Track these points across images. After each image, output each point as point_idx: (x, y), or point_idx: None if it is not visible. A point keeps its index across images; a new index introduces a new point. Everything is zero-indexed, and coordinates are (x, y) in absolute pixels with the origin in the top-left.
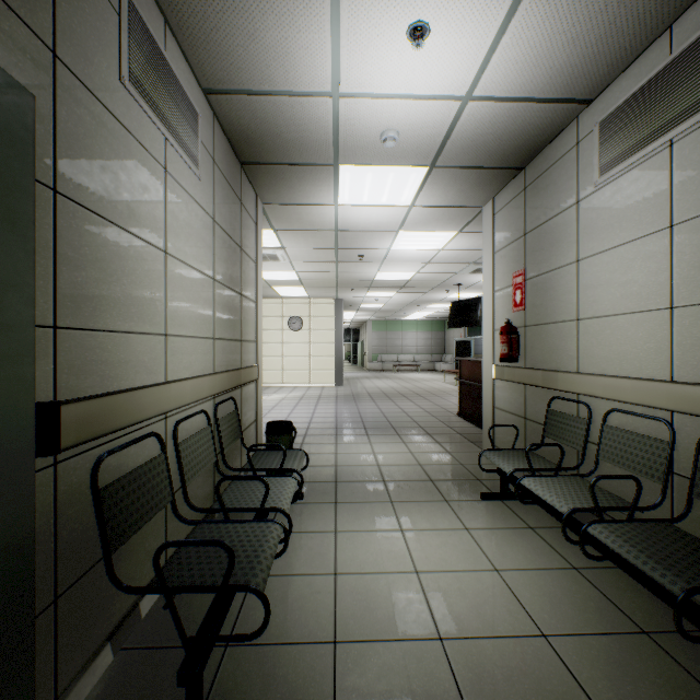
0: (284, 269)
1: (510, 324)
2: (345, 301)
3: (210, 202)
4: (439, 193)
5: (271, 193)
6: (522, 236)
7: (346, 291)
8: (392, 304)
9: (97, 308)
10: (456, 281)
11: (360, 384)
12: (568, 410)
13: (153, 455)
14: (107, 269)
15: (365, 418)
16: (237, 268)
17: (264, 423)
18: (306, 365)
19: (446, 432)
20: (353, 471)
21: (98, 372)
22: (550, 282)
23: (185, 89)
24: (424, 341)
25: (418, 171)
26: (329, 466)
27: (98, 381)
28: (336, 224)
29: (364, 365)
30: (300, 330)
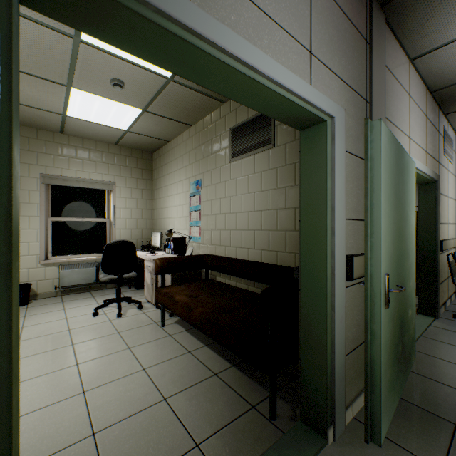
0: None
1: None
2: None
3: (453, 170)
4: None
5: None
6: None
7: None
8: None
9: (441, 218)
10: None
11: None
12: None
13: (446, 261)
14: (441, 207)
15: None
16: None
17: None
18: None
19: None
20: None
21: (441, 234)
22: None
23: (450, 137)
24: None
25: None
26: None
27: (441, 236)
28: None
29: None
30: None
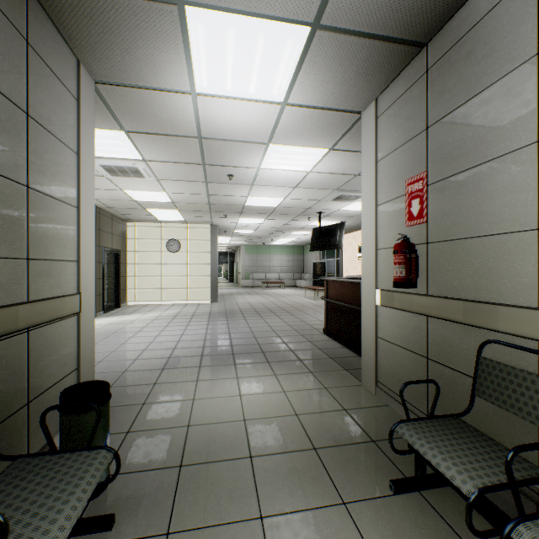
0: (154, 189)
1: (408, 240)
2: (220, 226)
3: None
4: (318, 82)
5: (99, 59)
6: (422, 132)
7: (219, 216)
8: (261, 230)
9: None
10: (318, 209)
11: (233, 300)
12: (515, 361)
13: None
14: None
15: (235, 340)
16: (13, 141)
17: (121, 352)
18: (184, 284)
19: (318, 356)
20: (210, 438)
21: None
22: (476, 181)
23: None
24: (288, 263)
25: (296, 33)
26: (179, 428)
27: None
28: (198, 128)
29: (239, 282)
30: (178, 252)
